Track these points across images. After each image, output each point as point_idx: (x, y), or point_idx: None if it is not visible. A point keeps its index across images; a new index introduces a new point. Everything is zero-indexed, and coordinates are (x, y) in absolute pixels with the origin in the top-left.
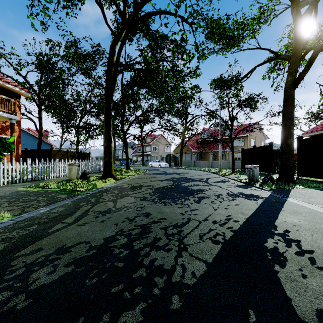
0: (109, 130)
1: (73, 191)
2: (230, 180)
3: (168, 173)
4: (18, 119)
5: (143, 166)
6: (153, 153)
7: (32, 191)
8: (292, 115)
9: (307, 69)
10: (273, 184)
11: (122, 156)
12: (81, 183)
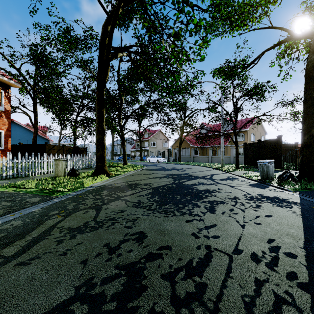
0: (102, 122)
1: (53, 192)
2: (237, 177)
3: (167, 169)
4: (3, 110)
5: (141, 162)
6: (151, 149)
7: (1, 191)
8: None
9: None
10: (295, 183)
11: (121, 151)
12: (67, 181)
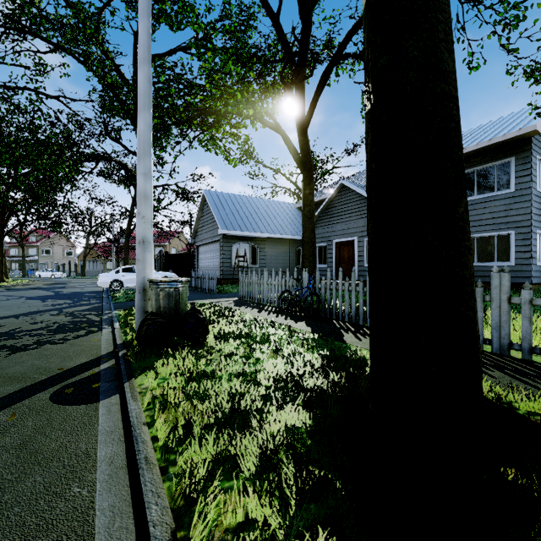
0: (3, 249)
1: None
2: None
3: (60, 281)
4: None
5: (25, 277)
6: (43, 259)
7: None
8: (128, 249)
9: (134, 229)
10: None
11: None
12: None
